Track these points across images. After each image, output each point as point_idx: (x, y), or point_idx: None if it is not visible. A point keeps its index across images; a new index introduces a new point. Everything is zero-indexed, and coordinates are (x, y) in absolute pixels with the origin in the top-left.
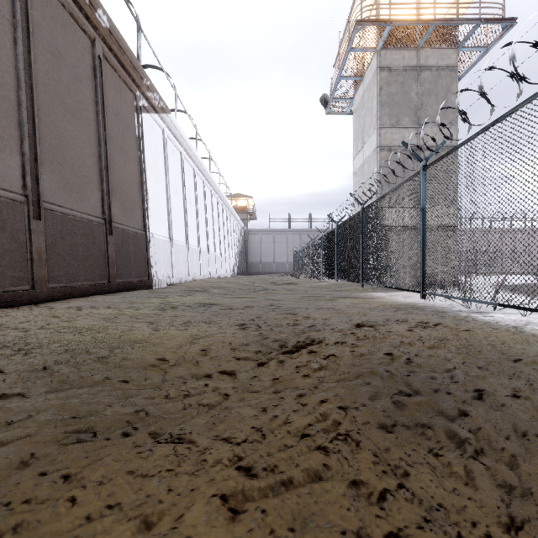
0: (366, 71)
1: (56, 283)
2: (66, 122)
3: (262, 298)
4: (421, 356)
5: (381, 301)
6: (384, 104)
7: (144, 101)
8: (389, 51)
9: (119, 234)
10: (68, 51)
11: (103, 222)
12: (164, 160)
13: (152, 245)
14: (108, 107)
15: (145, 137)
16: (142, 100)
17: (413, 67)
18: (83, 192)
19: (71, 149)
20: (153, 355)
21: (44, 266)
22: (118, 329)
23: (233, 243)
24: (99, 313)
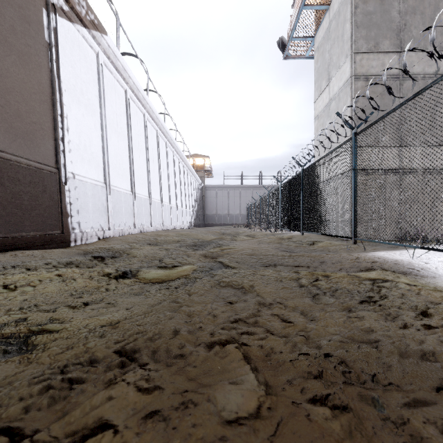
0: None
1: None
2: None
3: (208, 281)
4: None
5: None
6: (360, 25)
7: (61, 1)
8: None
9: None
10: None
11: None
12: (98, 90)
13: (72, 188)
14: None
15: (63, 48)
16: None
17: None
18: None
19: None
20: None
21: None
22: None
23: (190, 197)
24: None
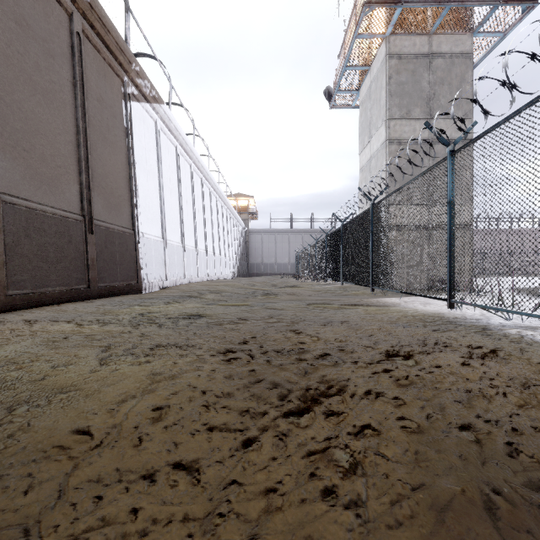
0: (373, 60)
1: (19, 290)
2: (35, 103)
3: (261, 307)
4: (523, 431)
5: (398, 310)
6: (393, 94)
7: (133, 88)
8: (399, 37)
9: (102, 232)
10: (38, 22)
11: (82, 219)
12: (157, 154)
13: (142, 245)
14: (90, 91)
15: (134, 128)
16: (131, 87)
17: (424, 54)
18: (56, 185)
19: (40, 134)
20: (73, 420)
21: (2, 269)
22: (50, 362)
23: (233, 244)
24: (49, 332)
